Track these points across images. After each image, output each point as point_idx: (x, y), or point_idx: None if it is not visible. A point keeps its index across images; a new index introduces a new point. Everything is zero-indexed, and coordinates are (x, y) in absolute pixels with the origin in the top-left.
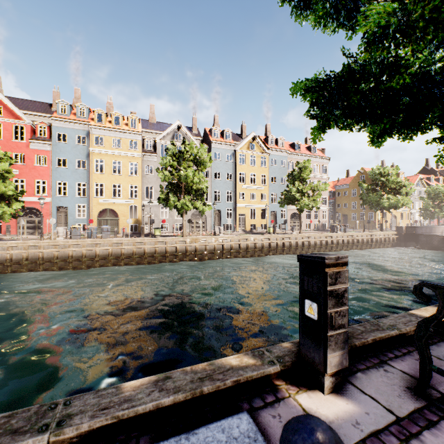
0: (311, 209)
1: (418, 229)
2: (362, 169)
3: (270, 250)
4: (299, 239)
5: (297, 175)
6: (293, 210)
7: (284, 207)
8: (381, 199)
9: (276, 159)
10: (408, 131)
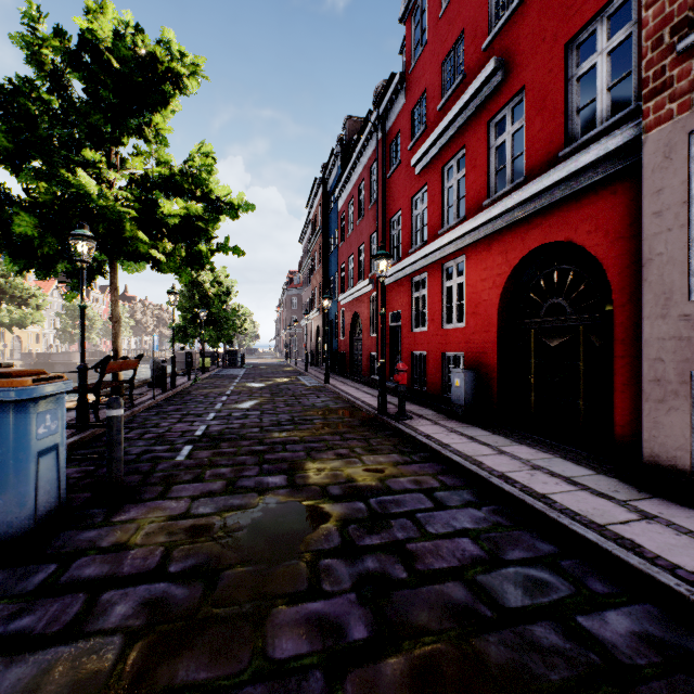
0: None
1: (55, 356)
2: None
3: None
4: None
5: None
6: None
7: None
8: None
9: None
10: (45, 274)
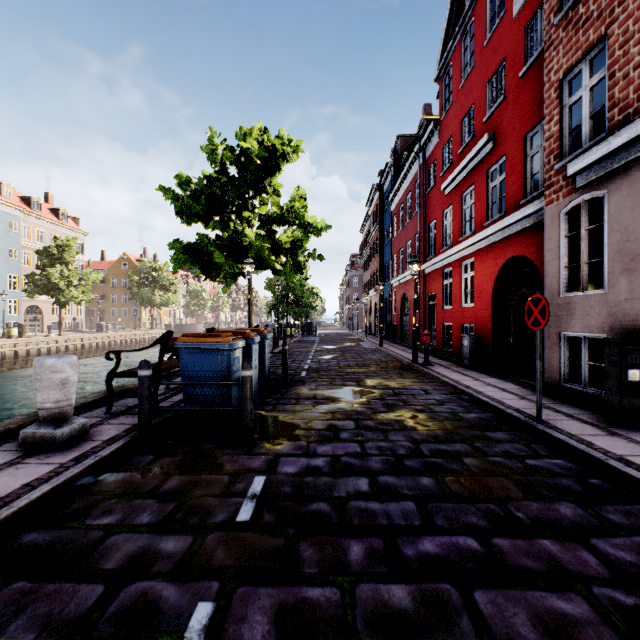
0: (80, 303)
1: (185, 326)
2: (125, 255)
3: (19, 361)
4: (62, 343)
5: (58, 256)
6: (32, 302)
7: (16, 295)
8: (154, 295)
9: (0, 216)
10: (215, 278)
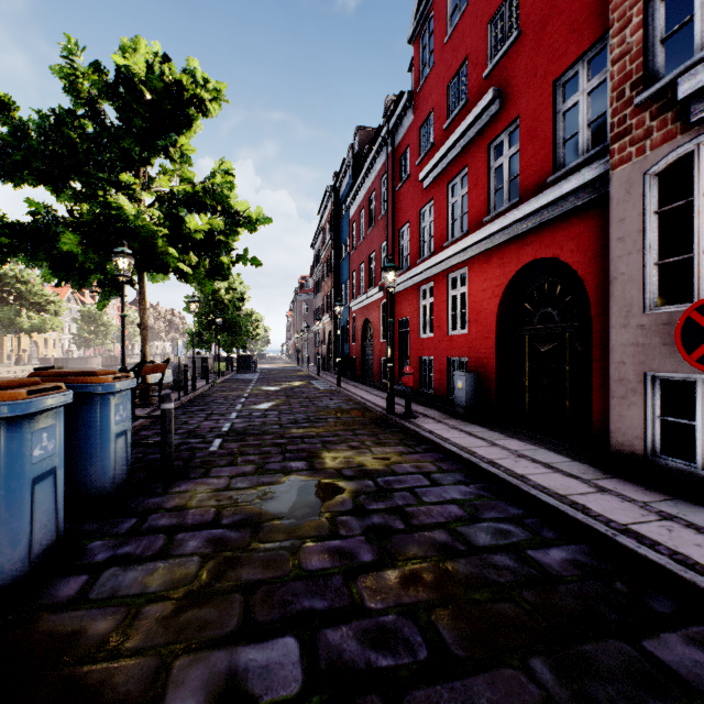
0: None
1: (73, 361)
2: None
3: None
4: None
5: None
6: None
7: None
8: (19, 317)
9: None
10: (80, 285)
